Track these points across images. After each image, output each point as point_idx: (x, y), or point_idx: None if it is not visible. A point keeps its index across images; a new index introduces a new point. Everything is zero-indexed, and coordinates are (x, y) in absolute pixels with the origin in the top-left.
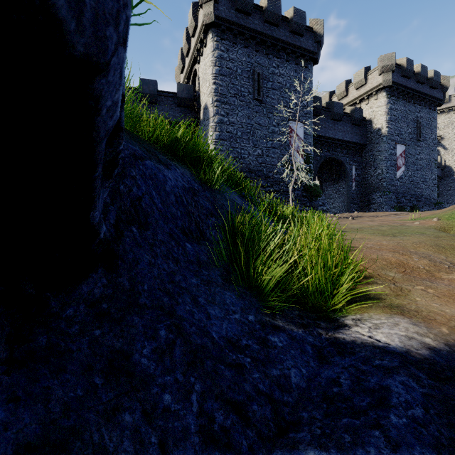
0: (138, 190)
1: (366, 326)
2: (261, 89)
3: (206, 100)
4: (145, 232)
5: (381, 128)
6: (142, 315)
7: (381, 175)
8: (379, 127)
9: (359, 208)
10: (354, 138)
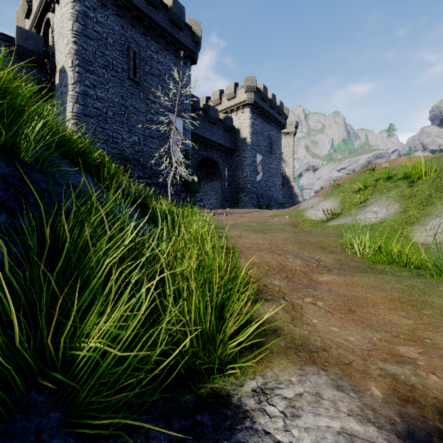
0: None
1: (277, 410)
2: (137, 69)
3: (63, 61)
4: None
5: (246, 138)
6: None
7: (246, 178)
8: (245, 137)
9: (230, 205)
10: (226, 142)
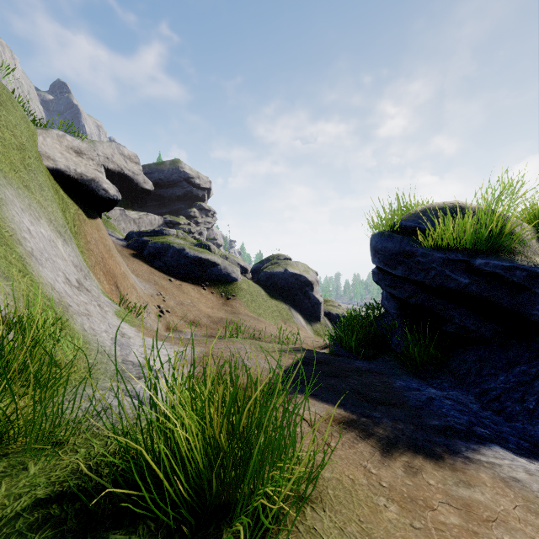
0: None
1: None
2: None
3: None
4: None
5: None
6: None
7: None
8: None
9: None
10: None
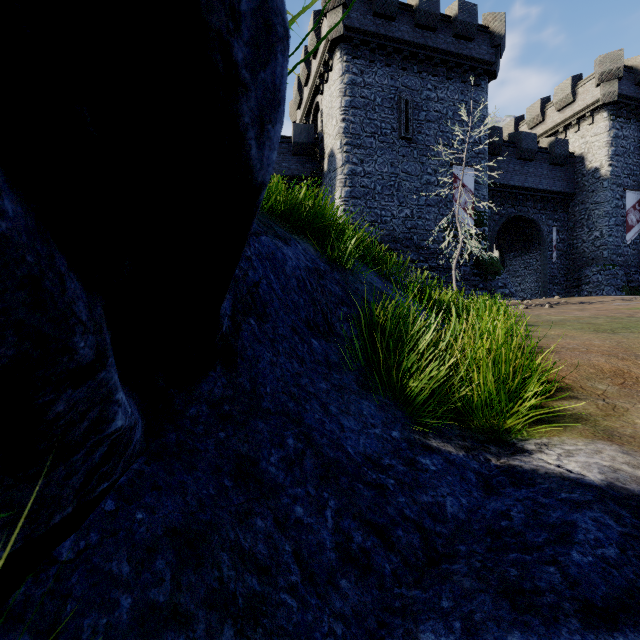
0: (255, 273)
1: (554, 453)
2: (410, 122)
3: (332, 144)
4: (264, 325)
5: (599, 167)
6: (266, 420)
7: (599, 240)
8: (596, 166)
9: (563, 291)
10: (554, 185)
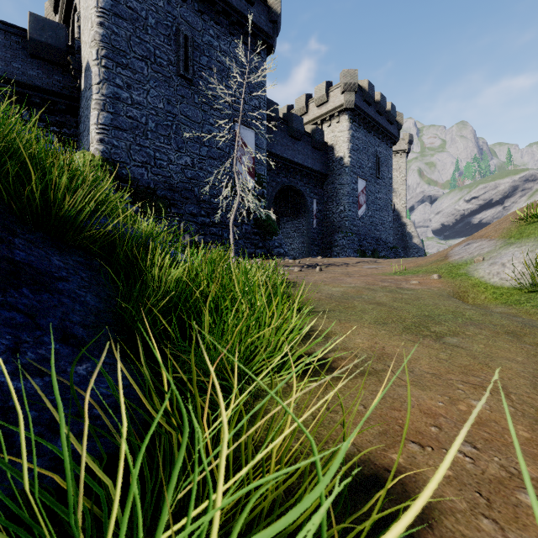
0: None
1: None
2: (190, 62)
3: (88, 54)
4: None
5: (343, 157)
6: None
7: (343, 213)
8: (341, 156)
9: (320, 251)
10: (315, 165)
